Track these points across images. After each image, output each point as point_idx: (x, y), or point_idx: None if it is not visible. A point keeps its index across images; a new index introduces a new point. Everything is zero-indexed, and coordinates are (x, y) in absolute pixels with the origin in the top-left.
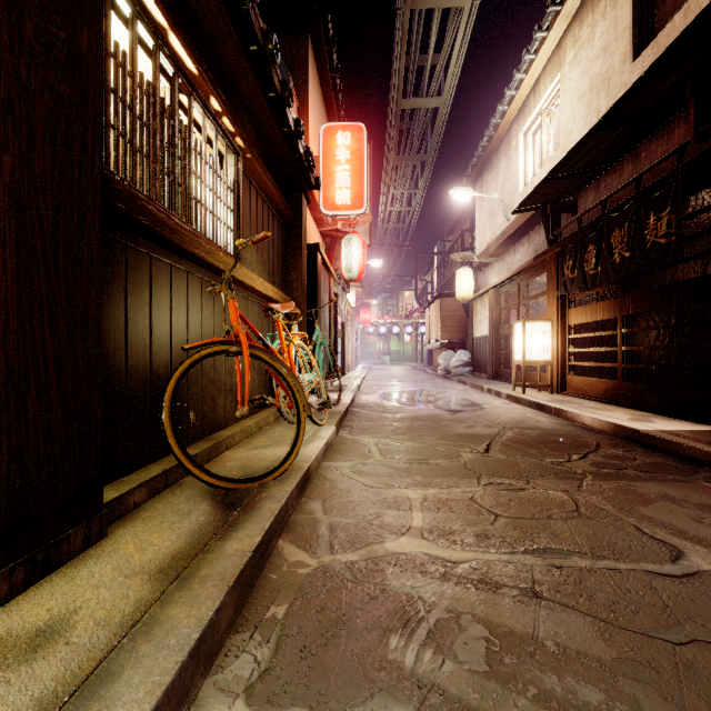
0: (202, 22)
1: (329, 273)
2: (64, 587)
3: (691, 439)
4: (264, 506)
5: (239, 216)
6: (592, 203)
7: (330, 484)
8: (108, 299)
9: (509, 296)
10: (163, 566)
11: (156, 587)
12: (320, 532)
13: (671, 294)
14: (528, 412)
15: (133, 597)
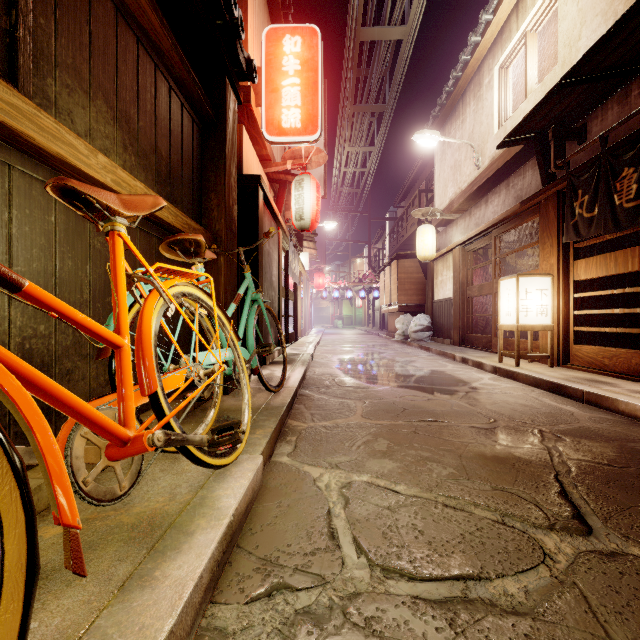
0: None
1: (277, 223)
2: None
3: None
4: None
5: None
6: (615, 121)
7: None
8: None
9: (476, 254)
10: None
11: None
12: None
13: None
14: (542, 396)
15: None
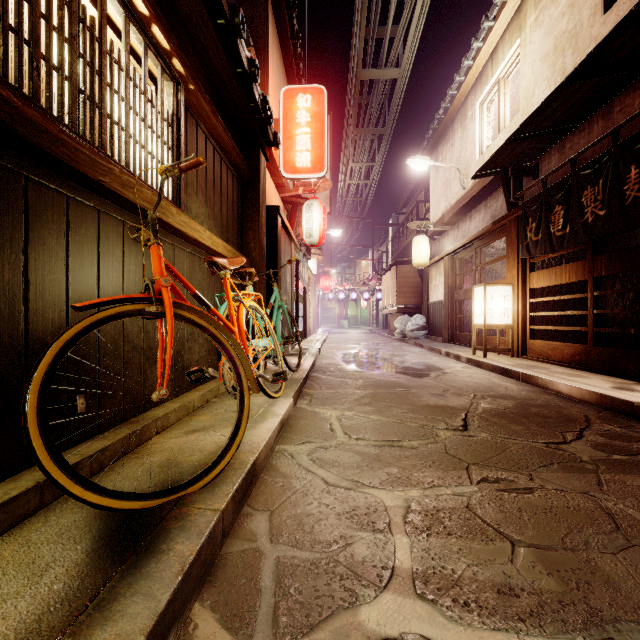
0: None
1: (290, 239)
2: None
3: None
4: (174, 547)
5: (179, 155)
6: (556, 165)
7: (282, 482)
8: None
9: (464, 262)
10: None
11: None
12: (260, 583)
13: None
14: (493, 378)
15: None
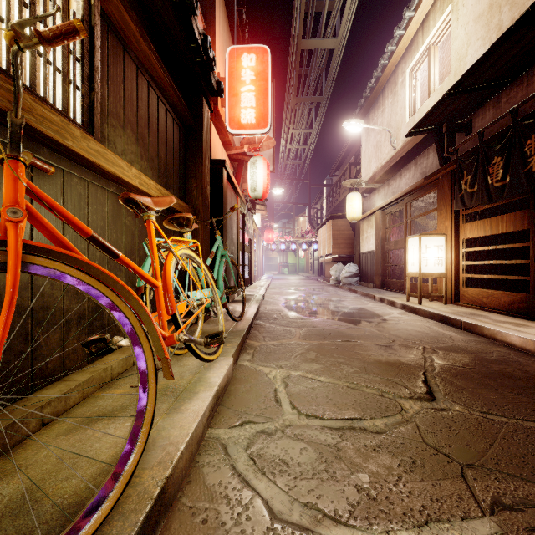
0: None
1: (236, 193)
2: None
3: None
4: None
5: (92, 71)
6: (491, 120)
7: (206, 513)
8: None
9: (393, 216)
10: None
11: None
12: None
13: None
14: (433, 325)
15: None
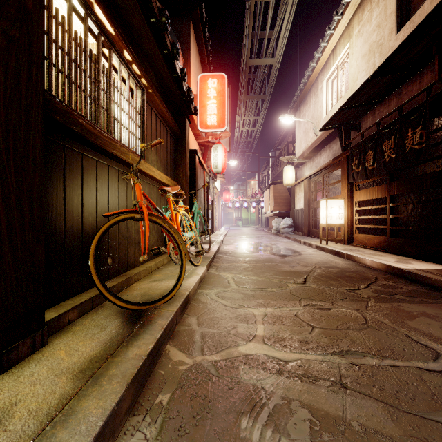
0: (118, 1)
1: (203, 169)
2: (11, 384)
3: (437, 275)
4: (157, 321)
5: (144, 130)
6: (370, 124)
7: (202, 305)
8: (51, 182)
9: (317, 183)
10: (83, 367)
11: (76, 383)
12: (195, 339)
13: (422, 181)
14: (329, 257)
15: (59, 392)
